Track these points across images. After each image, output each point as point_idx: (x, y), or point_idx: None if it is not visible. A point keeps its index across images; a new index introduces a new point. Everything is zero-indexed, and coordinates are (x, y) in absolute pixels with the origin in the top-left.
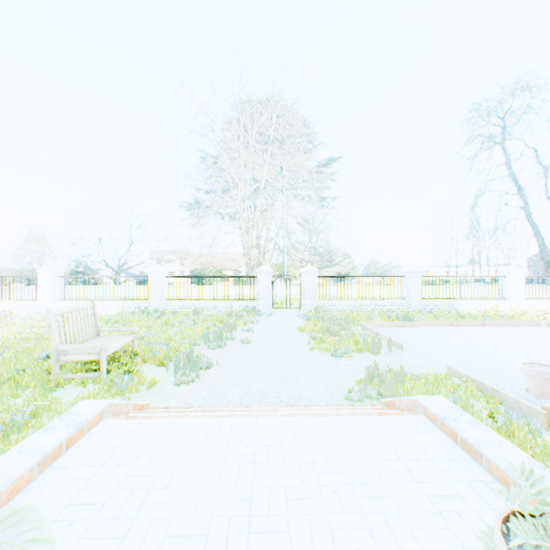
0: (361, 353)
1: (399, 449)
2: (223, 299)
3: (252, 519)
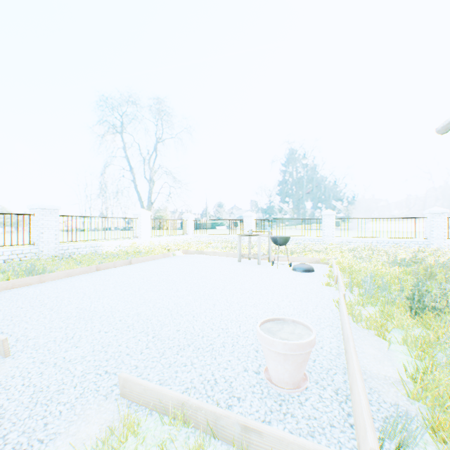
0: None
1: None
2: None
3: None
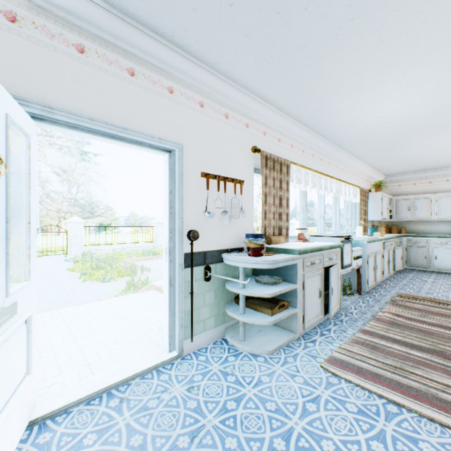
0: (124, 278)
1: (142, 301)
2: None
3: (73, 333)
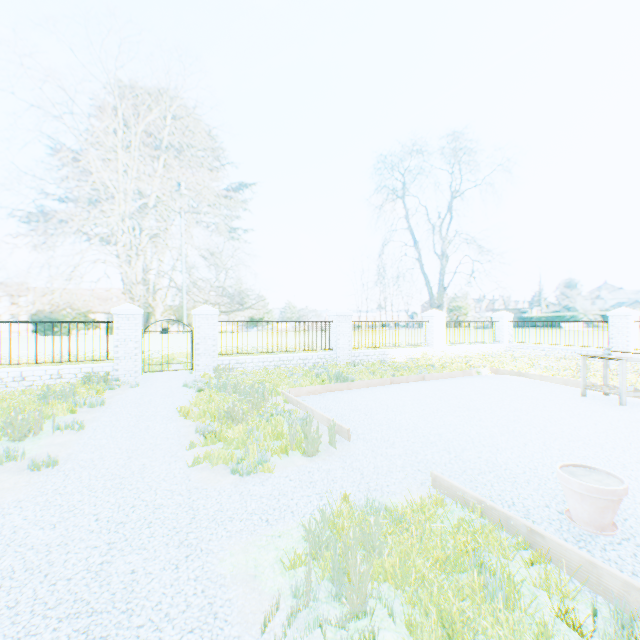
0: (287, 456)
1: None
2: (43, 362)
3: None
